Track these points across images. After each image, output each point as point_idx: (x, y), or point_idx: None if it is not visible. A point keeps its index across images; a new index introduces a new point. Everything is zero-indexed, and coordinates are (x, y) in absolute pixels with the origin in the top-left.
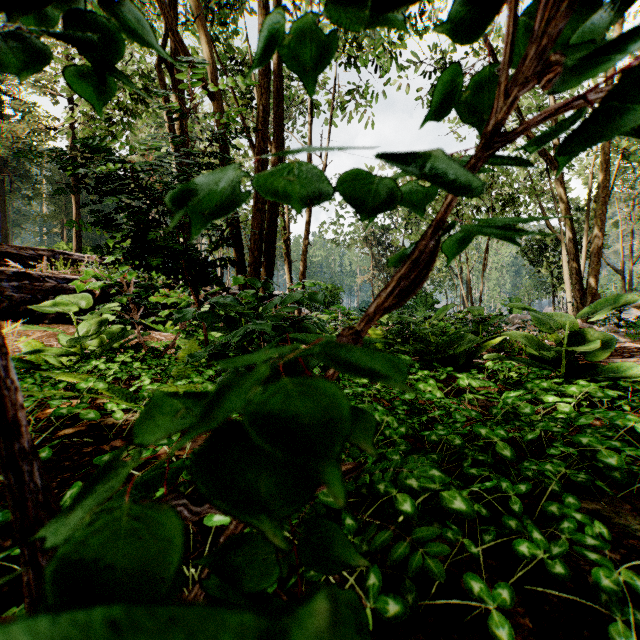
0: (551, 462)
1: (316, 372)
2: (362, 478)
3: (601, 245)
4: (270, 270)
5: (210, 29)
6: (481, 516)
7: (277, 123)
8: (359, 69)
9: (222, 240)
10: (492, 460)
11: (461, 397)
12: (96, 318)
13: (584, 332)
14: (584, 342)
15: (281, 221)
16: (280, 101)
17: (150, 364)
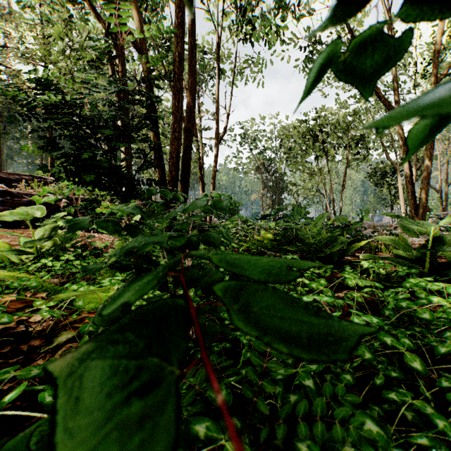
0: (445, 364)
1: (221, 269)
2: (277, 431)
3: (430, 171)
4: (186, 187)
5: (146, 16)
6: (402, 446)
7: (191, 72)
8: (253, 44)
9: (147, 163)
10: (403, 374)
11: (347, 294)
12: (50, 225)
13: (442, 237)
14: (443, 245)
15: (197, 154)
16: (194, 55)
17: (87, 262)
